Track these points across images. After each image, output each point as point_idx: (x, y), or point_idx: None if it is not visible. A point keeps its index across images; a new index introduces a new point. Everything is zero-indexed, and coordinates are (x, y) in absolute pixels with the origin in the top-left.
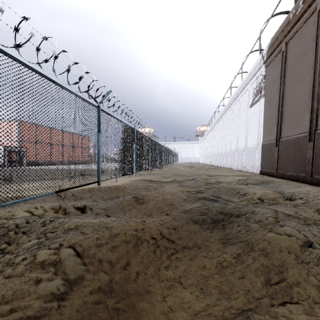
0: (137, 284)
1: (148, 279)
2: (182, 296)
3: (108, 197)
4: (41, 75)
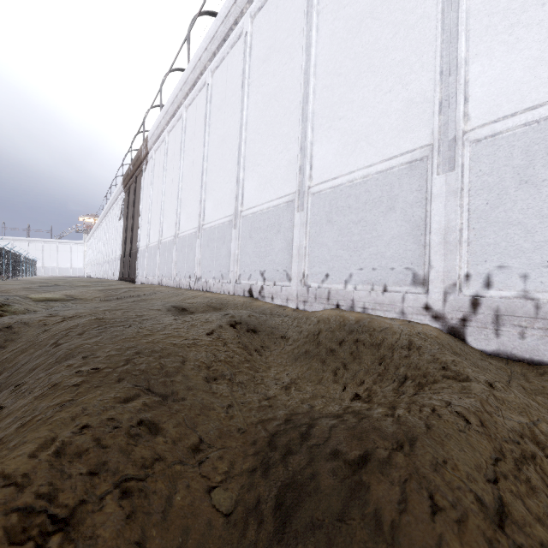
0: None
1: None
2: None
3: None
4: None
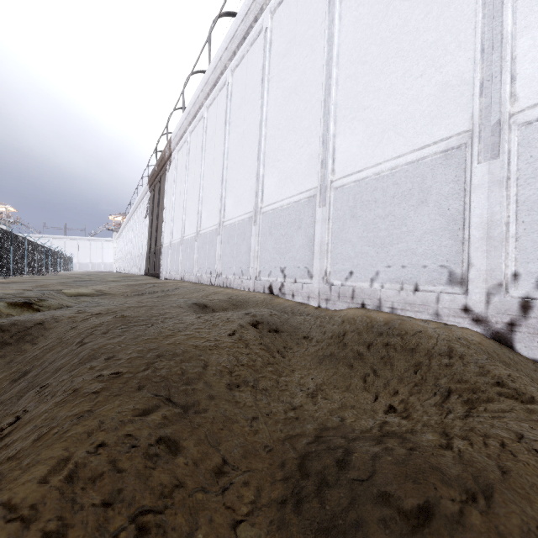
0: None
1: None
2: None
3: None
4: None
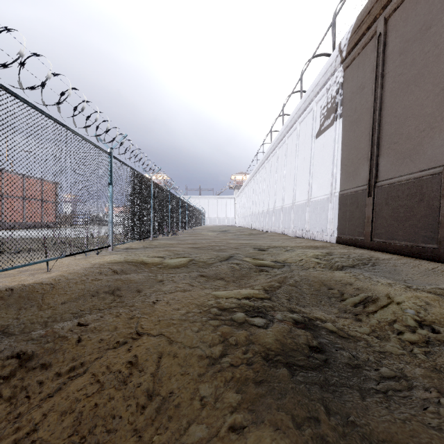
0: None
1: None
2: None
3: None
4: None
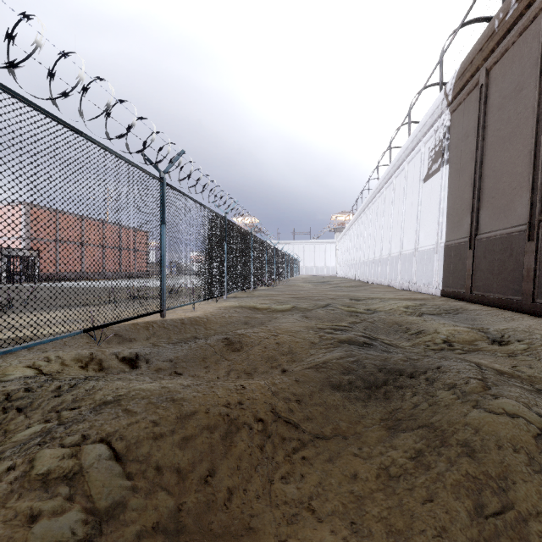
0: (230, 514)
1: (251, 502)
2: (316, 539)
3: (178, 339)
4: (56, 120)
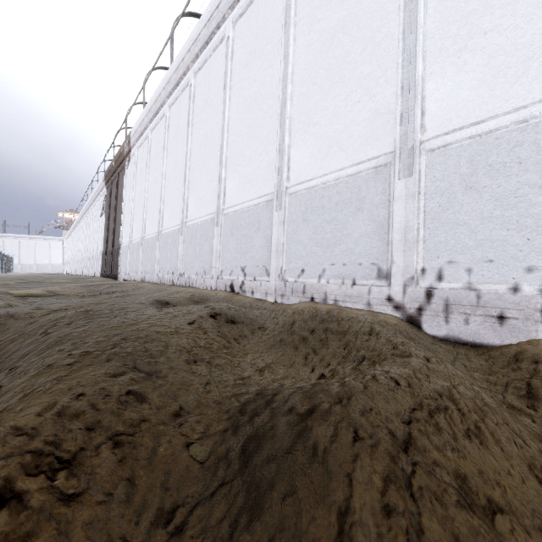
0: None
1: None
2: None
3: None
4: None
